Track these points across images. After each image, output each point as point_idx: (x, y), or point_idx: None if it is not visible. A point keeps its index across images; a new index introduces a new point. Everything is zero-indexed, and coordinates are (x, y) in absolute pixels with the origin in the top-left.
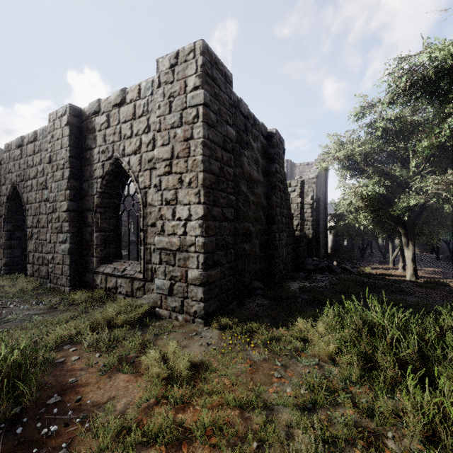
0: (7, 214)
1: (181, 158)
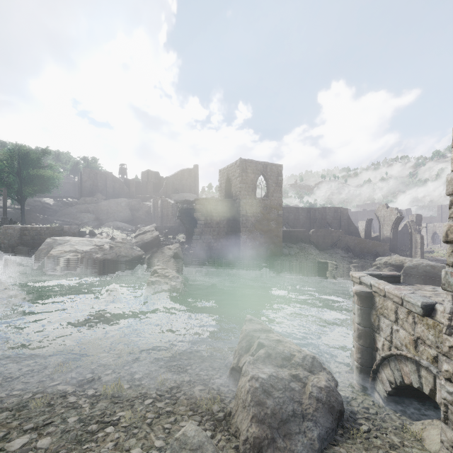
0: None
1: None
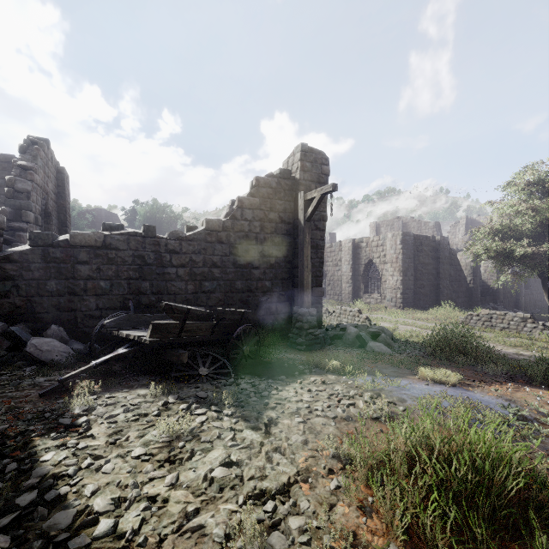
0: None
1: (395, 263)
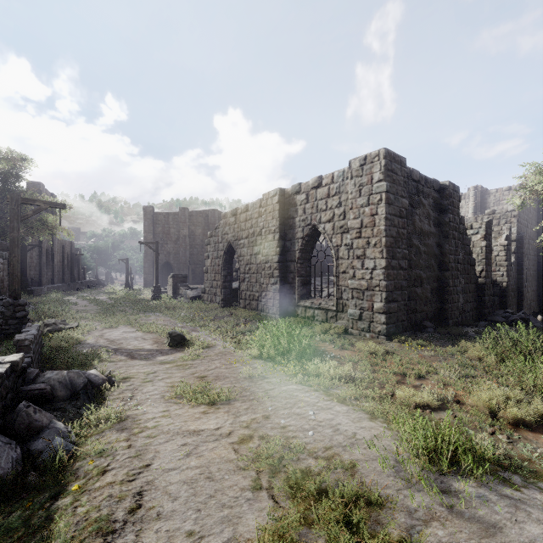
0: (223, 263)
1: (368, 228)
